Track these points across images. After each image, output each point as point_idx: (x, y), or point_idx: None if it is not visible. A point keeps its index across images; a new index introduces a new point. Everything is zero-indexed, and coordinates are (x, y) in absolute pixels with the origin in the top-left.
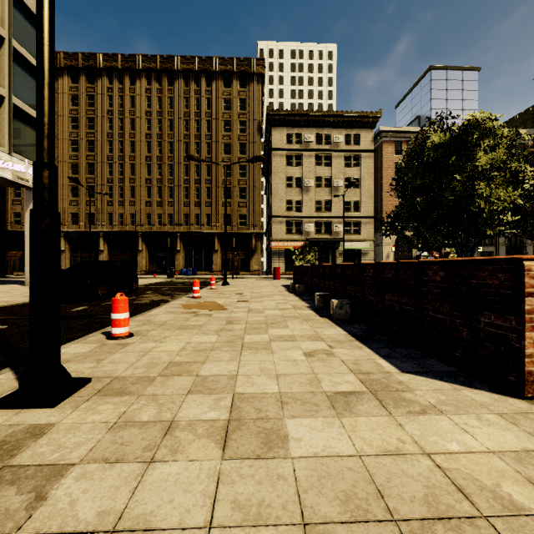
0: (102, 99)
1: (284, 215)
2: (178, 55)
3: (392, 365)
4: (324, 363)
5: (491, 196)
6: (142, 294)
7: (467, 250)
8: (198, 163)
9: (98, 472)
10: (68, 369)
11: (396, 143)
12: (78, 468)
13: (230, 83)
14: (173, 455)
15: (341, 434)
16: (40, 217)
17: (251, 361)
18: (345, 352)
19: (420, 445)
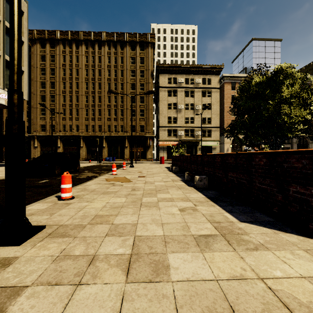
0: (59, 57)
1: (166, 126)
2: (104, 31)
3: (234, 217)
4: (192, 215)
5: (291, 113)
6: (82, 173)
7: (276, 146)
8: (115, 95)
9: (43, 292)
10: (32, 219)
11: (232, 83)
12: (29, 289)
13: (135, 48)
14: (94, 280)
15: (204, 264)
16: (11, 124)
17: (146, 214)
18: (204, 208)
19: (256, 272)
